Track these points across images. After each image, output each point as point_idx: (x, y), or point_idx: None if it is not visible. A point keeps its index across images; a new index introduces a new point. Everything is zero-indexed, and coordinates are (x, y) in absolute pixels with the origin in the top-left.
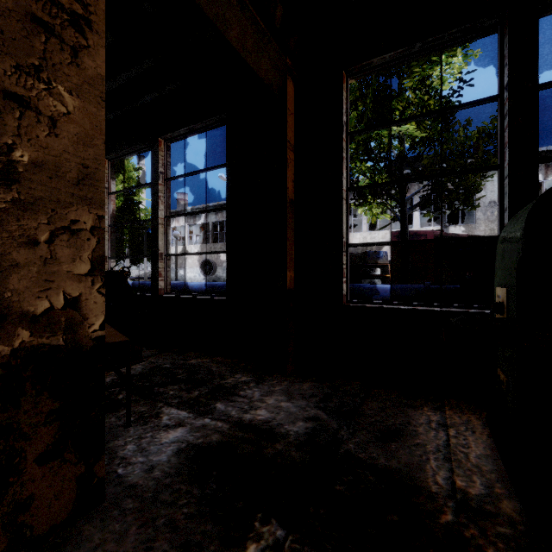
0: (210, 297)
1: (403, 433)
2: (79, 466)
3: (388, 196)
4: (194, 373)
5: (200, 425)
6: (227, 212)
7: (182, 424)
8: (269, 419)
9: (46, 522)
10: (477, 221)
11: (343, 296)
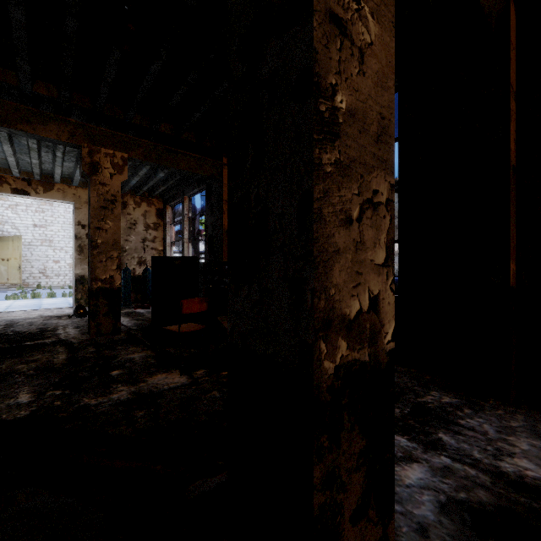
0: None
1: None
2: (378, 526)
3: None
4: None
5: (441, 466)
6: (399, 194)
7: (413, 458)
8: None
9: None
10: None
11: None
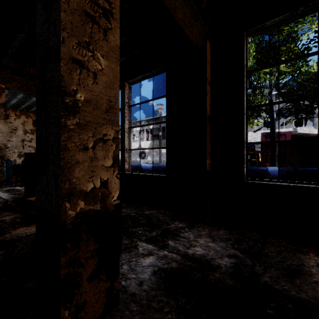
0: (155, 174)
1: (301, 272)
2: (107, 282)
3: (261, 110)
4: (150, 220)
5: (162, 255)
6: (166, 124)
7: (151, 254)
8: (204, 254)
9: (91, 316)
10: (316, 124)
11: (244, 176)
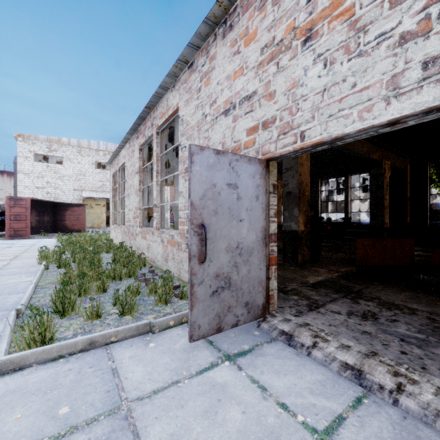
0: None
1: None
2: None
3: None
4: None
5: None
6: None
7: None
8: None
9: None
10: None
11: (428, 224)
